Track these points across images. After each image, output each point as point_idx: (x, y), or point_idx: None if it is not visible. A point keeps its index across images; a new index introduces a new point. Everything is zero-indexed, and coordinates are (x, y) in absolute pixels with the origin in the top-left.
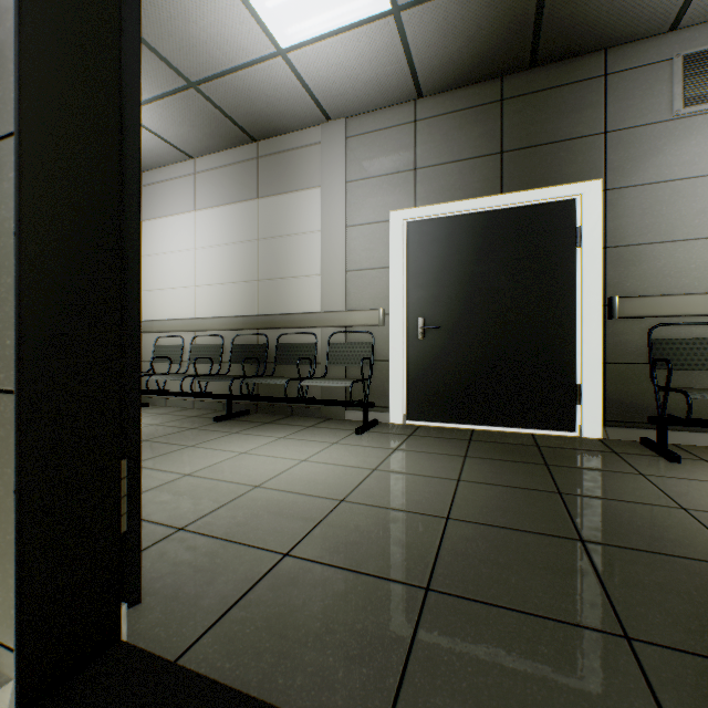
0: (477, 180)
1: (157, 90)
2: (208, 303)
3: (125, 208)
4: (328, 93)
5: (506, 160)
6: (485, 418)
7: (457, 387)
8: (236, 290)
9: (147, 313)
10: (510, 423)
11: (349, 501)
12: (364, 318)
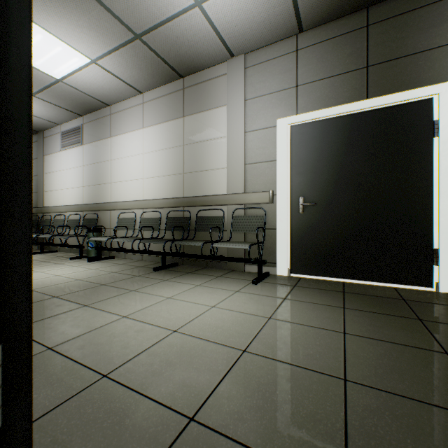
0: (346, 90)
1: (115, 43)
2: (151, 190)
3: (10, 65)
4: (231, 34)
5: (371, 72)
6: (353, 274)
7: (330, 249)
8: (169, 180)
9: (114, 197)
10: (374, 278)
11: (250, 352)
12: (258, 197)
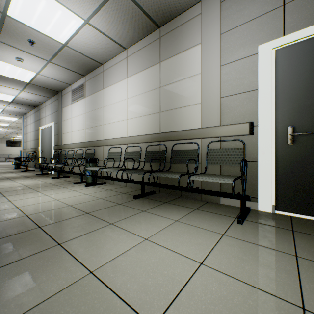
0: None
1: None
2: (133, 128)
3: None
4: None
5: None
6: None
7: None
8: (147, 119)
9: (105, 136)
10: None
11: None
12: (235, 129)
